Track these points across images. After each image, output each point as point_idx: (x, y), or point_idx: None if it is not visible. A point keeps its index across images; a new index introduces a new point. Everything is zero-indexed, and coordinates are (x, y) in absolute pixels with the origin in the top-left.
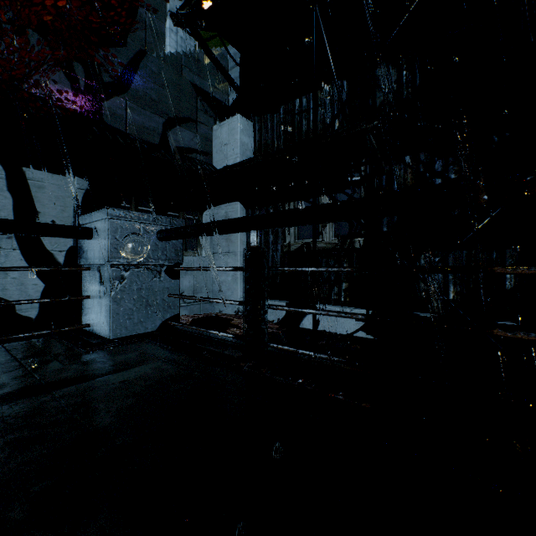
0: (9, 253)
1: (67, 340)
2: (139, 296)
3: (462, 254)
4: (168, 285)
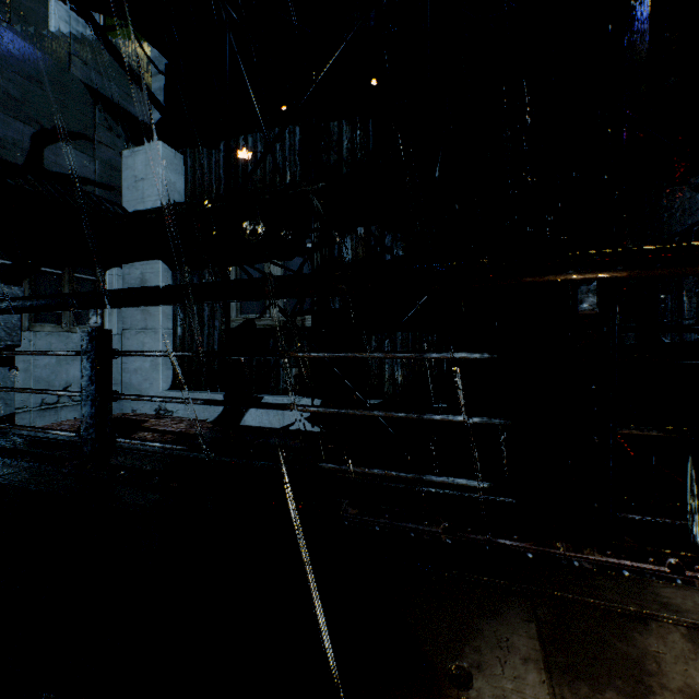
0: None
1: None
2: None
3: (409, 336)
4: None
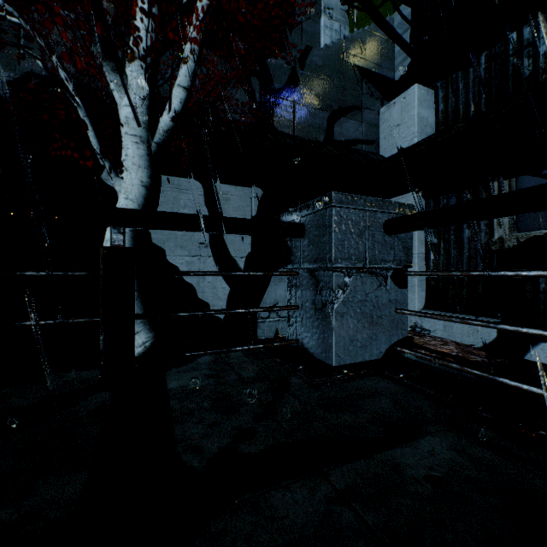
0: (206, 260)
1: (281, 359)
2: (362, 311)
3: None
4: (394, 296)
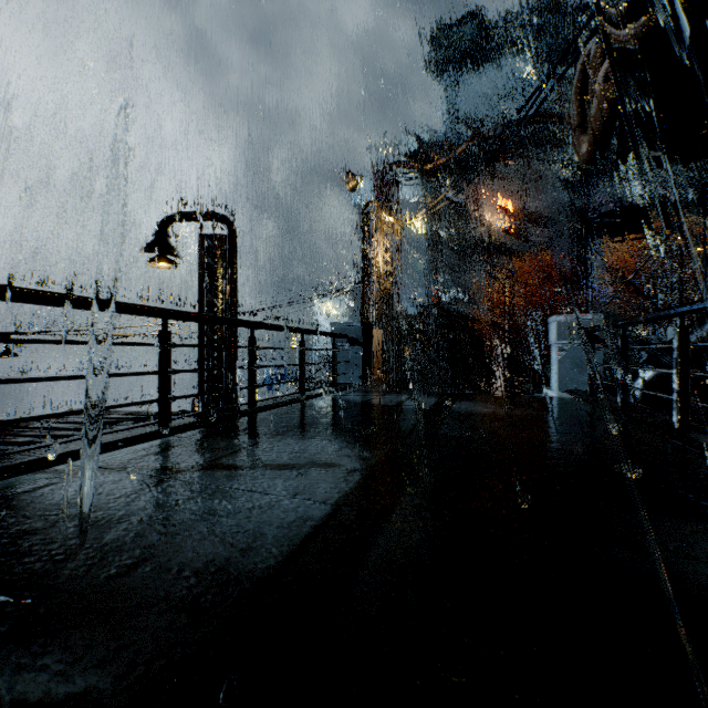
0: None
1: None
2: None
3: None
4: None
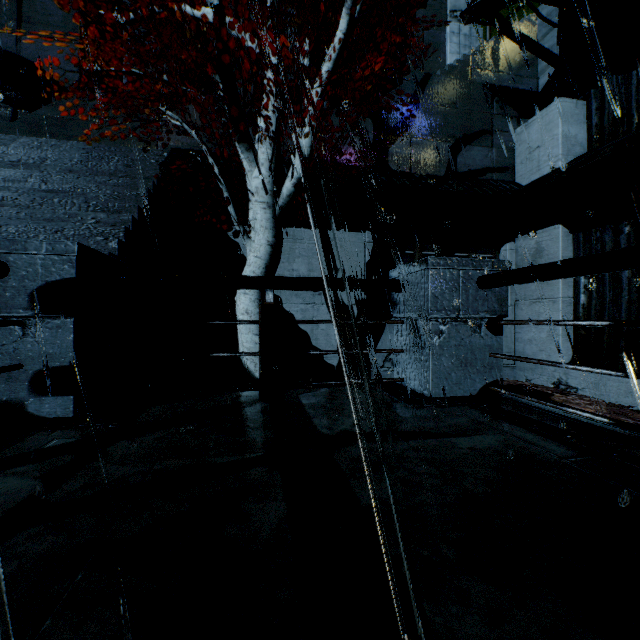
0: (319, 307)
1: (387, 392)
2: (457, 354)
3: None
4: (489, 342)
